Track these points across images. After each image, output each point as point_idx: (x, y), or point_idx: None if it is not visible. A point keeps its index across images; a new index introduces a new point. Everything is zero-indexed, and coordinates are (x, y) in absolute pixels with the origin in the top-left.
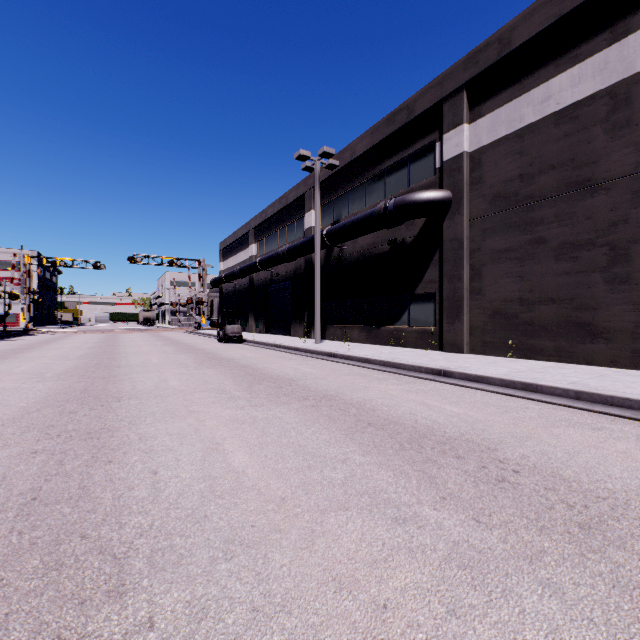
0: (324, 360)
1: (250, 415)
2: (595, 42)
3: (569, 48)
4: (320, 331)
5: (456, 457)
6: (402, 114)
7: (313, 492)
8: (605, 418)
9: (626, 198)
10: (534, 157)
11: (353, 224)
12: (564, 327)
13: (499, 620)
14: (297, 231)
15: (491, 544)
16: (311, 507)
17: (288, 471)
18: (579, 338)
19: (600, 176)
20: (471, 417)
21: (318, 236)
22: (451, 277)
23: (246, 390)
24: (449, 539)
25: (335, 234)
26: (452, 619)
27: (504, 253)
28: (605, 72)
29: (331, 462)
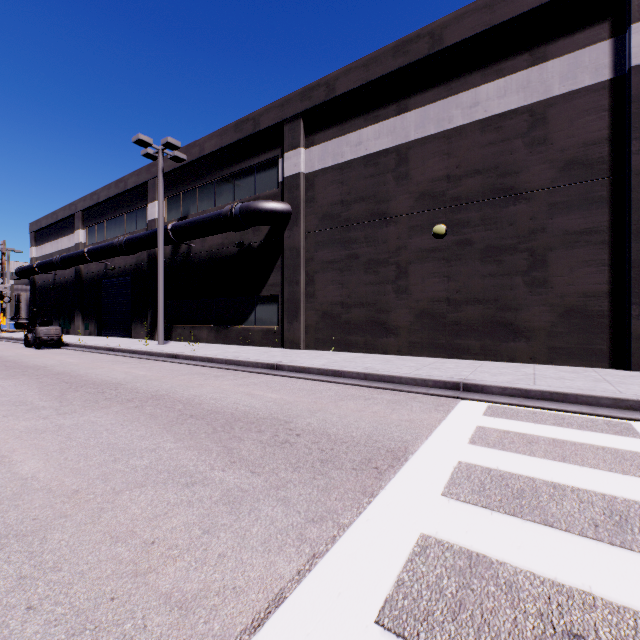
0: (165, 362)
1: (55, 423)
2: (388, 110)
3: (373, 108)
4: (166, 332)
5: (258, 432)
6: (249, 124)
7: (112, 480)
8: (377, 391)
9: (406, 231)
10: (351, 188)
11: (200, 223)
12: (370, 325)
13: (239, 527)
14: (139, 221)
15: (256, 485)
16: (106, 491)
17: (89, 467)
18: (379, 334)
19: (391, 212)
20: (285, 400)
21: (162, 230)
22: (291, 282)
23: (56, 399)
24: (225, 488)
25: (181, 230)
26: (205, 536)
27: (331, 264)
28: (394, 134)
29: (140, 453)
